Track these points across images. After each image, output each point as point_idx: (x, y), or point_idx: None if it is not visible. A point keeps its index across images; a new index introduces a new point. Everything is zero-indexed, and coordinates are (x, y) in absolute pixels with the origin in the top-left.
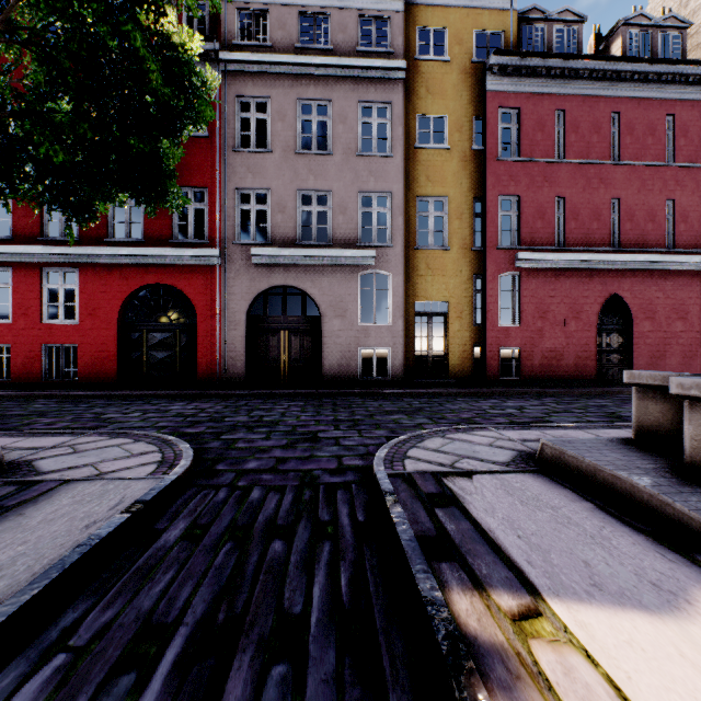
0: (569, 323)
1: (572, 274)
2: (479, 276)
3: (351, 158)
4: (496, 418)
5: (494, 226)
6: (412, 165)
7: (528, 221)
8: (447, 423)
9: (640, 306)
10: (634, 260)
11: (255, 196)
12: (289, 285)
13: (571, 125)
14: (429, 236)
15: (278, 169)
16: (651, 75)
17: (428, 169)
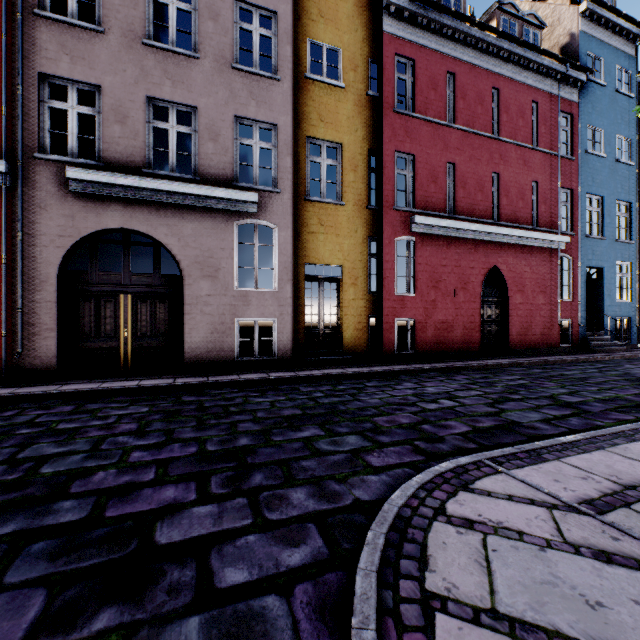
0: (458, 294)
1: (461, 243)
2: (374, 239)
3: (224, 69)
4: (449, 423)
5: (390, 183)
6: (302, 98)
7: (422, 184)
8: (395, 444)
9: (513, 279)
10: (511, 234)
11: (76, 92)
12: (133, 229)
13: (460, 91)
14: (322, 186)
15: (115, 59)
16: (522, 59)
17: (321, 106)
